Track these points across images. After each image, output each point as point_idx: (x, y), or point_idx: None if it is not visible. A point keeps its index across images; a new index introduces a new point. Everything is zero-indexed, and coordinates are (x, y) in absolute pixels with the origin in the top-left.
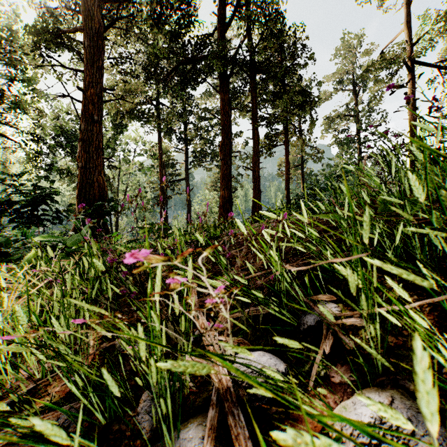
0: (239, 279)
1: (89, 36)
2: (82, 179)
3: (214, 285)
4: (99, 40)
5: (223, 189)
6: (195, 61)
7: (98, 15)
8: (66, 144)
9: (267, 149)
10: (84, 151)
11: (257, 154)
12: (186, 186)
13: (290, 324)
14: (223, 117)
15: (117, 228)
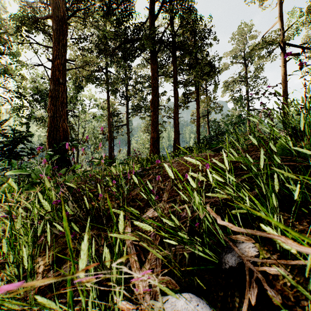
0: (167, 222)
1: (56, 22)
2: (51, 125)
3: (144, 228)
4: (63, 24)
5: (153, 132)
6: (133, 41)
7: (62, 7)
8: (41, 100)
9: (183, 104)
10: (52, 105)
11: (177, 107)
12: (127, 130)
13: (212, 261)
14: (152, 81)
15: (78, 159)
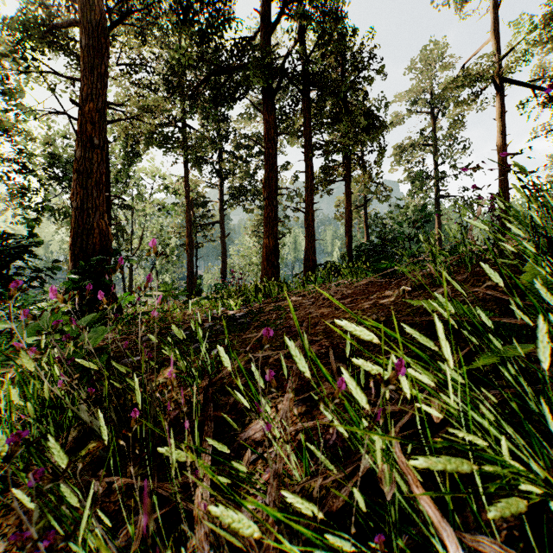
0: (297, 504)
1: (87, 32)
2: (78, 224)
3: (235, 529)
4: (101, 37)
5: (267, 237)
6: (231, 71)
7: (99, 5)
8: (63, 177)
9: (323, 186)
10: (80, 187)
11: (310, 191)
12: (221, 231)
13: None
14: (267, 144)
15: (132, 284)
